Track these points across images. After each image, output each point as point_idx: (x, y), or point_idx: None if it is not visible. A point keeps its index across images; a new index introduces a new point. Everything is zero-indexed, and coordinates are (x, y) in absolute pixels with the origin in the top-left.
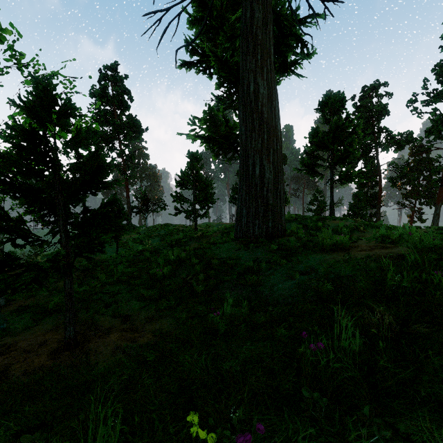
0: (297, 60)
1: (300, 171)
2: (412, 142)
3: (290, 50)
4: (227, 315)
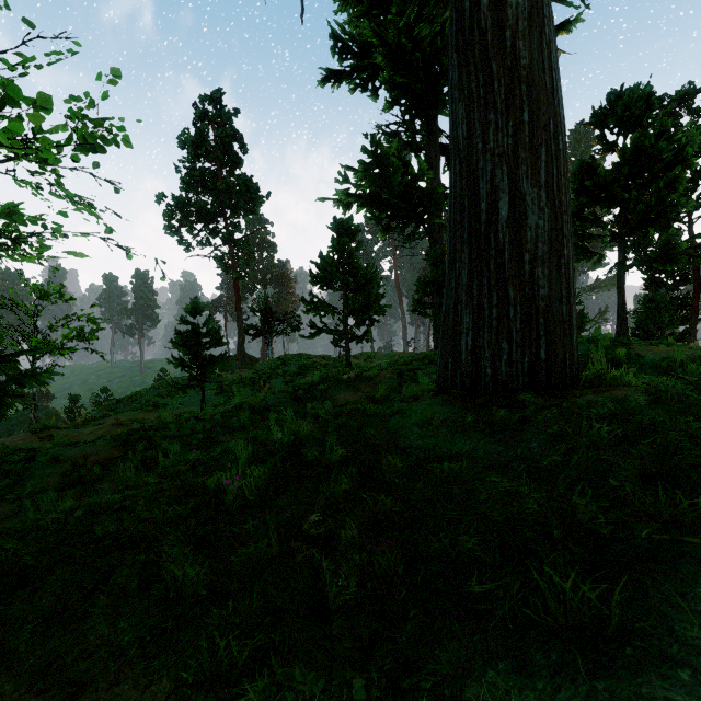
0: None
1: None
2: None
3: None
4: None
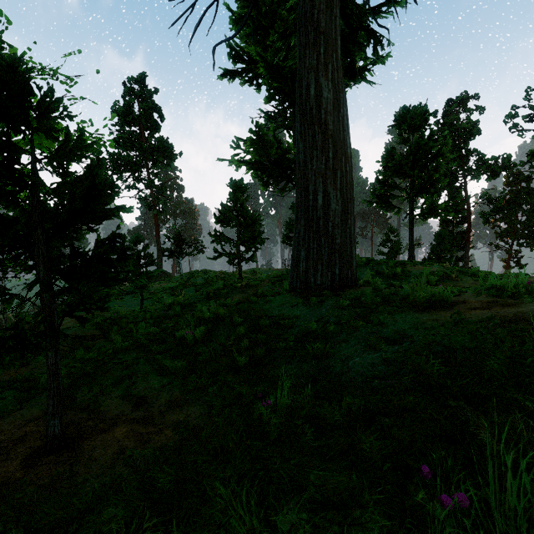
0: (366, 65)
1: (370, 204)
2: (509, 168)
3: (359, 50)
4: (282, 406)
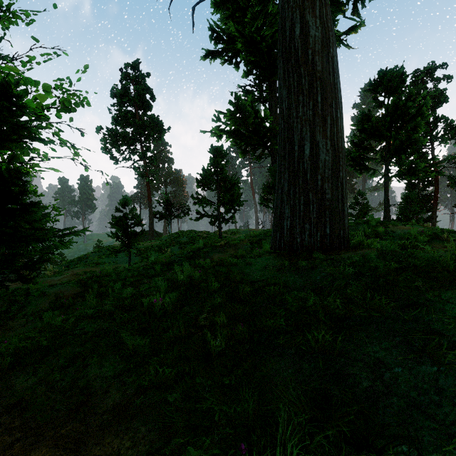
0: (340, 35)
1: None
2: None
3: (337, 11)
4: None
